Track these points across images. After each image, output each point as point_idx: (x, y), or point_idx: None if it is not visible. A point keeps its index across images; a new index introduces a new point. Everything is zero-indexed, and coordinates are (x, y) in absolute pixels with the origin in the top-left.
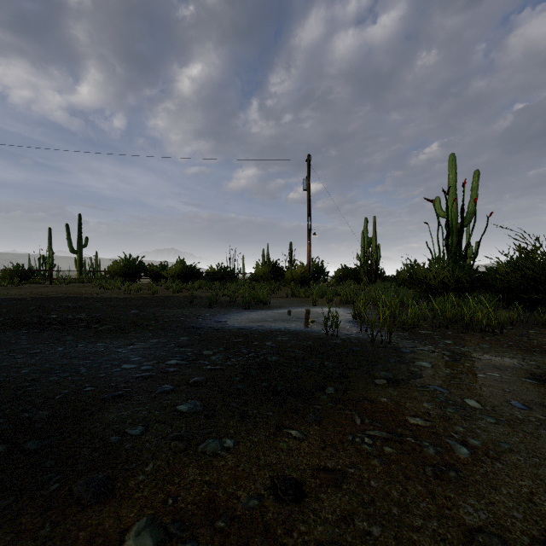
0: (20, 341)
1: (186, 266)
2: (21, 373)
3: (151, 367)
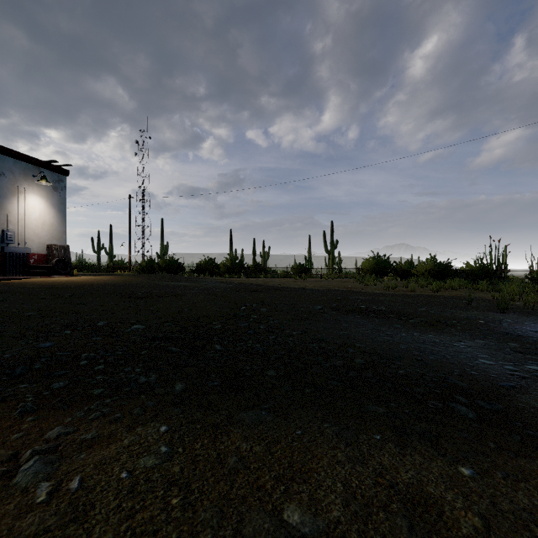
0: (366, 323)
1: (438, 263)
2: (402, 348)
3: (514, 367)
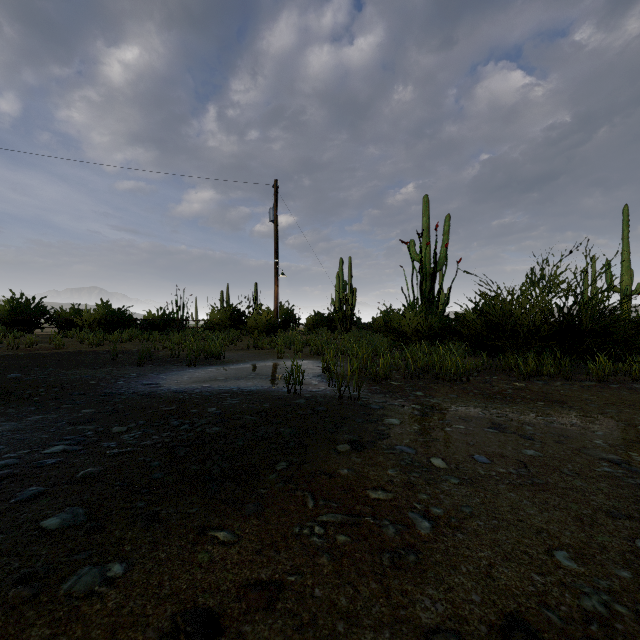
0: None
1: (111, 311)
2: None
3: (16, 460)
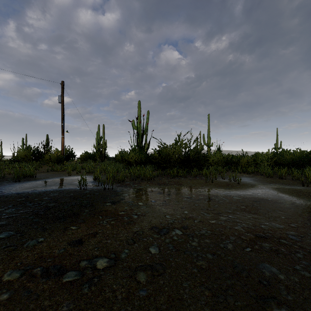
0: None
1: None
2: None
3: None
